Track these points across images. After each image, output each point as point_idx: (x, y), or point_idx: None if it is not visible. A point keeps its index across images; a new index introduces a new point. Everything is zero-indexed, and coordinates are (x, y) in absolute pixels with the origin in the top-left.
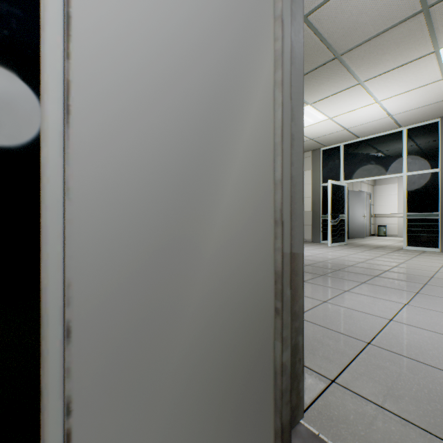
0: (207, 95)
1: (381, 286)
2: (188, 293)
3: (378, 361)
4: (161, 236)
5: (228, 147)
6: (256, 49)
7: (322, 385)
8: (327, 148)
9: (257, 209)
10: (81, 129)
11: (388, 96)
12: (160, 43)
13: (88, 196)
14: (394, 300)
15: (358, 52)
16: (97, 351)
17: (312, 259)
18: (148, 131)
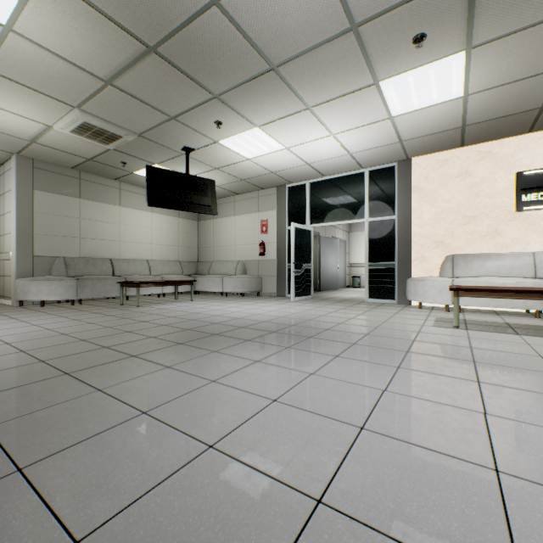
0: None
1: (304, 351)
2: None
3: (195, 480)
4: None
5: None
6: None
7: None
8: (294, 185)
9: None
10: None
11: (342, 130)
12: None
13: None
14: (303, 369)
15: (296, 66)
16: None
17: (256, 319)
18: None
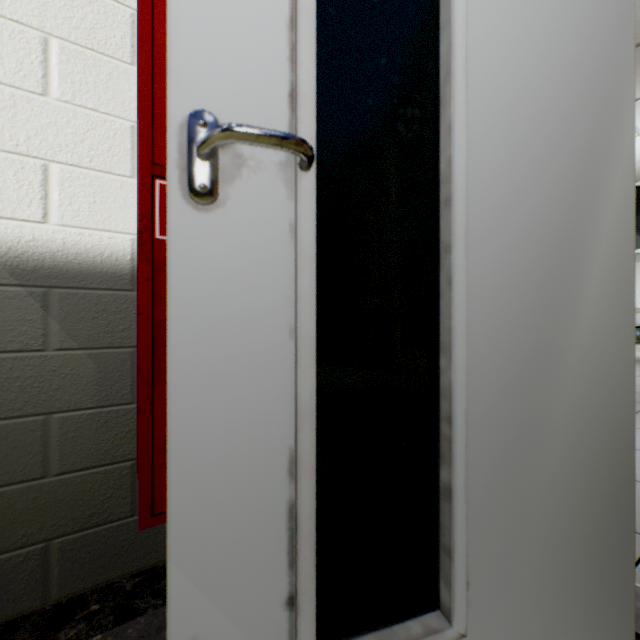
0: (572, 176)
1: None
2: (556, 404)
3: None
4: (533, 339)
5: (591, 235)
6: (617, 115)
7: (639, 544)
8: None
9: (618, 307)
10: (472, 226)
11: None
12: (532, 126)
13: (477, 296)
14: None
15: None
16: (483, 459)
17: None
18: (522, 224)
